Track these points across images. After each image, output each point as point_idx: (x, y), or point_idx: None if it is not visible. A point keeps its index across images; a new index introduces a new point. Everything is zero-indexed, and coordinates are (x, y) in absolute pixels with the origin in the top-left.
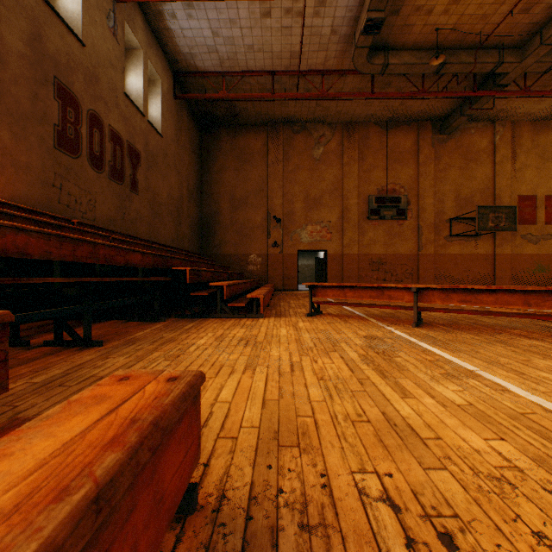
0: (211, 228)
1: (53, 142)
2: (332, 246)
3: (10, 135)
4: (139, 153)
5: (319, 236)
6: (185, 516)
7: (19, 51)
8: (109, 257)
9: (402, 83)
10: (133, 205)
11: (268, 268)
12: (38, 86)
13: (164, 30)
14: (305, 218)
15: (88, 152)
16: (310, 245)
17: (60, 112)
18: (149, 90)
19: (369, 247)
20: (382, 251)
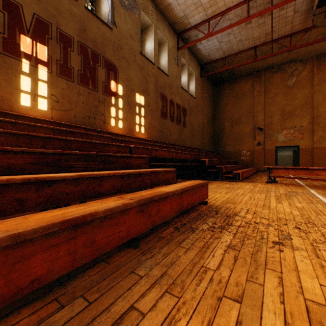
0: (219, 137)
1: (160, 116)
2: (303, 142)
3: (150, 118)
4: (186, 109)
5: (292, 137)
6: (205, 205)
7: (152, 89)
8: (180, 156)
9: None
10: (183, 133)
11: (254, 158)
12: (156, 98)
13: (196, 50)
14: (281, 126)
15: (169, 115)
16: (284, 143)
17: (162, 104)
18: (189, 78)
19: None
20: None
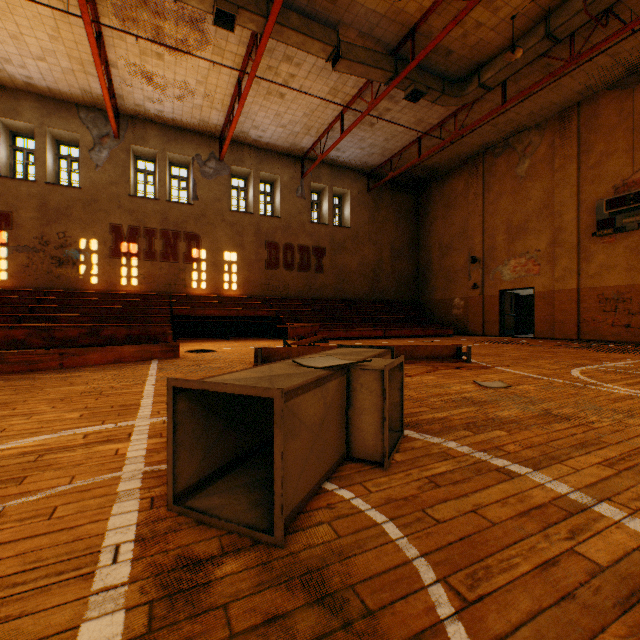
0: (425, 276)
1: (265, 267)
2: (540, 281)
3: (248, 272)
4: (324, 248)
5: (523, 271)
6: None
7: (251, 241)
8: (245, 313)
9: (564, 53)
10: (318, 280)
11: (468, 312)
12: (258, 249)
13: (341, 163)
14: (507, 252)
15: (284, 264)
16: (512, 283)
17: (268, 254)
18: (345, 200)
19: (598, 276)
20: (622, 281)
